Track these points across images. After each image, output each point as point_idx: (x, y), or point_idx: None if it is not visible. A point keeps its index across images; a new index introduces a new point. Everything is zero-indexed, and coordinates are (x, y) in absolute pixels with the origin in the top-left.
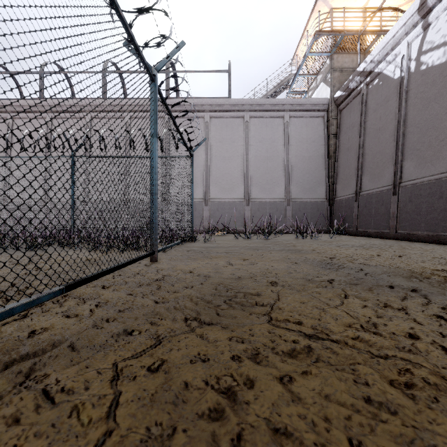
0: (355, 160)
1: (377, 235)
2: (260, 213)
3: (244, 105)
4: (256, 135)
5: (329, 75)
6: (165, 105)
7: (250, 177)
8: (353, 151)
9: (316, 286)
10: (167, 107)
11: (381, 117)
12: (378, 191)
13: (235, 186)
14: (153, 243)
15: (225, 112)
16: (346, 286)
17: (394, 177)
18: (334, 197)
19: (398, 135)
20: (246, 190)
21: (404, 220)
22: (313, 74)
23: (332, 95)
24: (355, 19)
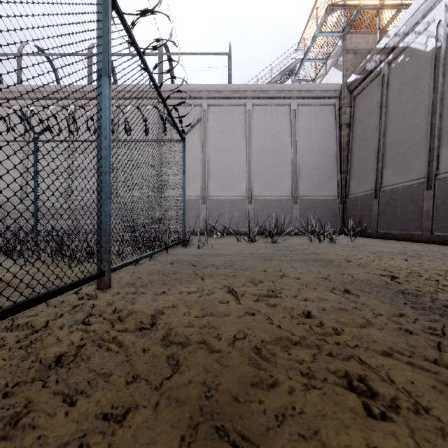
0: (373, 152)
1: (405, 237)
2: (264, 212)
3: (246, 92)
4: (260, 125)
5: (341, 57)
6: (133, 41)
7: (253, 171)
8: (370, 142)
9: None
10: (137, 47)
11: (408, 99)
12: (406, 186)
13: (236, 182)
14: (101, 257)
15: (225, 99)
16: None
17: (428, 167)
18: (347, 194)
19: (433, 117)
20: (248, 186)
21: (442, 219)
22: (322, 59)
23: (345, 80)
24: None
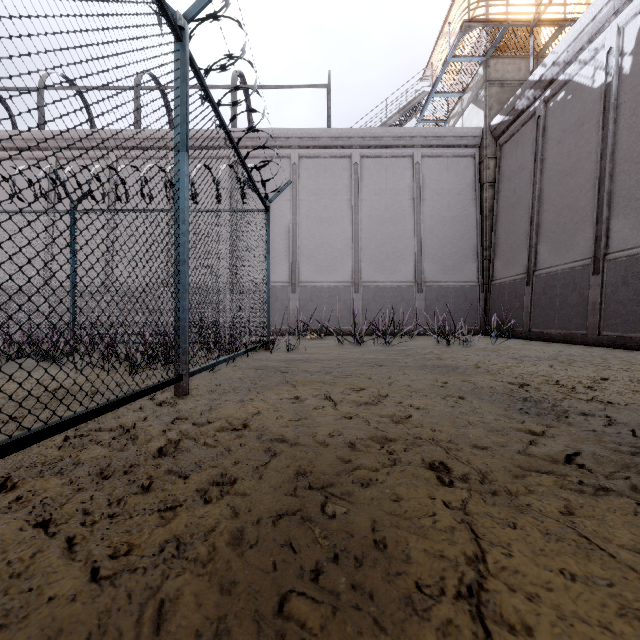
0: (525, 222)
1: (565, 338)
2: (376, 304)
3: (352, 138)
4: (370, 185)
5: (482, 91)
6: (211, 100)
7: (361, 248)
8: (521, 208)
9: (555, 483)
10: (215, 105)
11: (571, 151)
12: (567, 269)
13: (338, 262)
14: (179, 359)
15: (322, 148)
16: (632, 483)
17: (596, 245)
18: (490, 279)
19: (601, 177)
20: (354, 268)
21: (613, 314)
22: (458, 92)
23: (488, 122)
24: (523, 7)
